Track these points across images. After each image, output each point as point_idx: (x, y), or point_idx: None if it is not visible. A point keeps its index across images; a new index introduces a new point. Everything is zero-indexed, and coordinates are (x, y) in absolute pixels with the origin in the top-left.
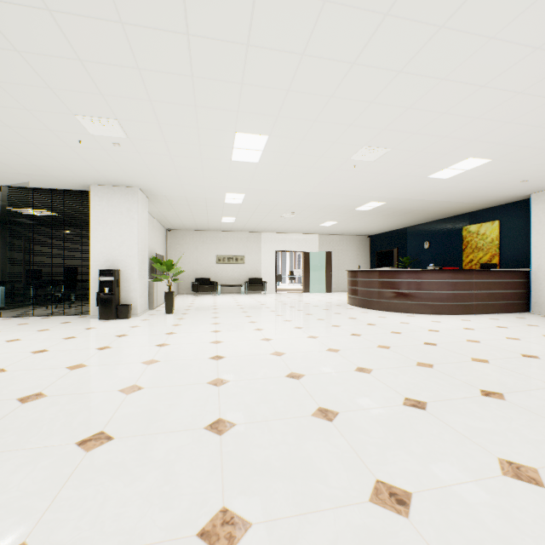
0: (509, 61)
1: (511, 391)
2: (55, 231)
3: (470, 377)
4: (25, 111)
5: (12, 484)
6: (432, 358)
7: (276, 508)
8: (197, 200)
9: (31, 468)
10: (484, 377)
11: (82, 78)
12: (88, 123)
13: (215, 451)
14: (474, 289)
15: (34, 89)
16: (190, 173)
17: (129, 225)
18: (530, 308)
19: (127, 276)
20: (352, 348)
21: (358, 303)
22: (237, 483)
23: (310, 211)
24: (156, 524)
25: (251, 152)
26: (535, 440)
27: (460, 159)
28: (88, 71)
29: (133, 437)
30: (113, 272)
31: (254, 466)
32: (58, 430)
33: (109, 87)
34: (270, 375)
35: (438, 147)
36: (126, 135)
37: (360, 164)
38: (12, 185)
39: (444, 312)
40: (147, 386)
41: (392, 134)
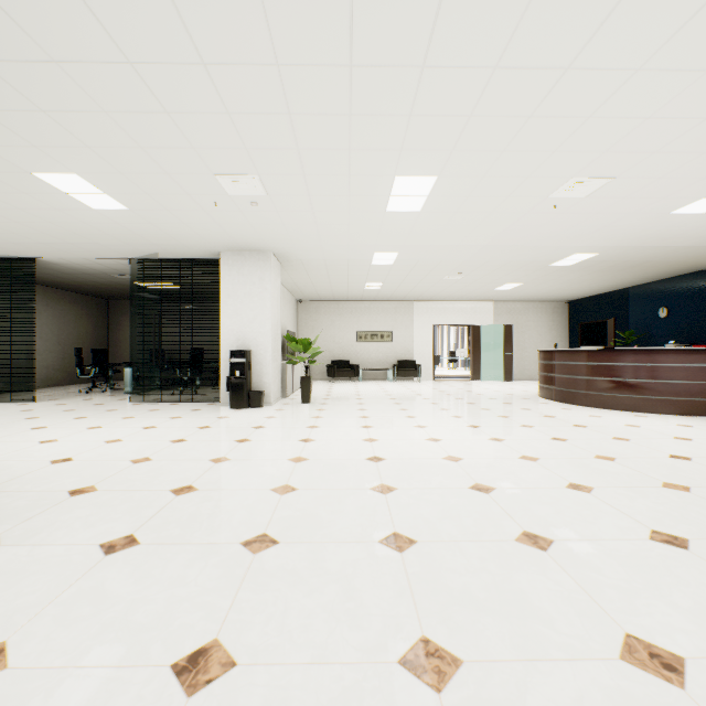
0: None
1: None
2: (183, 306)
3: None
4: (166, 175)
5: (189, 578)
6: (686, 478)
7: (490, 648)
8: (338, 263)
9: (203, 564)
10: None
11: (227, 133)
12: (227, 182)
13: (398, 570)
14: None
15: (177, 151)
16: (333, 231)
17: (261, 297)
18: None
19: (259, 357)
20: (556, 457)
21: (554, 396)
22: (433, 611)
23: (483, 271)
24: (348, 643)
25: (412, 198)
26: None
27: None
28: (234, 124)
29: (299, 543)
30: (245, 353)
31: (451, 593)
32: (219, 527)
33: (254, 139)
34: (448, 486)
35: (691, 169)
36: (266, 192)
37: (564, 203)
38: (142, 257)
39: (698, 412)
40: (301, 487)
41: (618, 158)
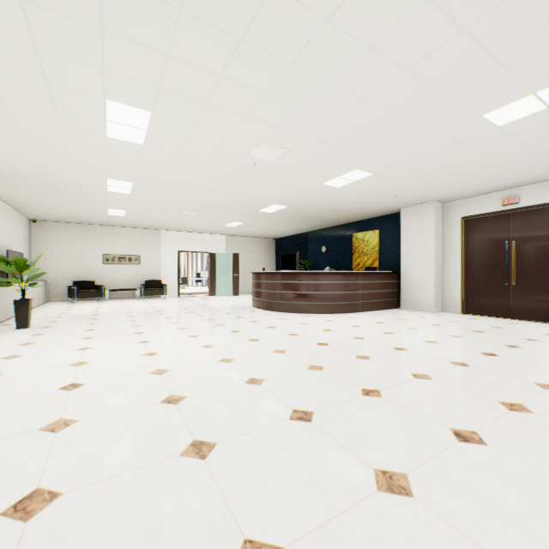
0: (385, 77)
1: (386, 386)
2: None
3: (354, 376)
4: None
5: None
6: (323, 360)
7: None
8: (69, 184)
9: None
10: (366, 375)
11: None
12: None
13: None
14: (360, 290)
15: None
16: (49, 146)
17: None
18: (400, 305)
19: None
20: (247, 356)
21: (262, 305)
22: None
23: (213, 209)
24: None
25: (132, 129)
26: (405, 439)
27: (348, 170)
28: None
29: None
30: None
31: None
32: None
33: None
34: (140, 404)
35: (330, 155)
36: None
37: (260, 163)
38: None
39: (337, 311)
40: None
41: (289, 134)
